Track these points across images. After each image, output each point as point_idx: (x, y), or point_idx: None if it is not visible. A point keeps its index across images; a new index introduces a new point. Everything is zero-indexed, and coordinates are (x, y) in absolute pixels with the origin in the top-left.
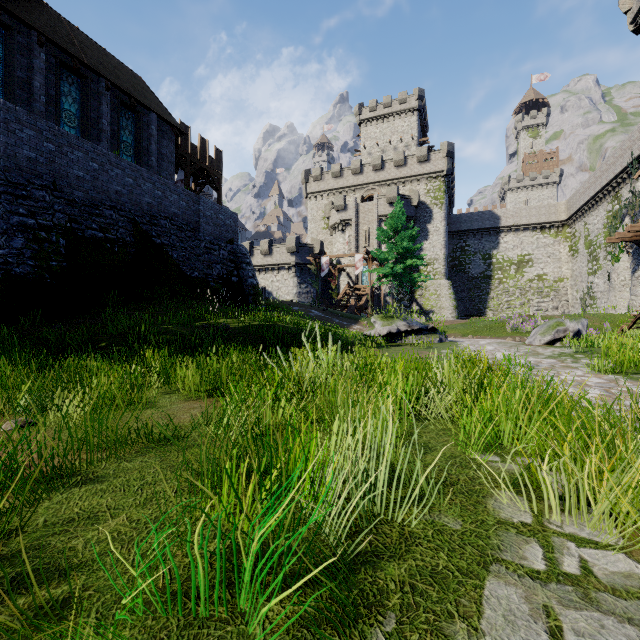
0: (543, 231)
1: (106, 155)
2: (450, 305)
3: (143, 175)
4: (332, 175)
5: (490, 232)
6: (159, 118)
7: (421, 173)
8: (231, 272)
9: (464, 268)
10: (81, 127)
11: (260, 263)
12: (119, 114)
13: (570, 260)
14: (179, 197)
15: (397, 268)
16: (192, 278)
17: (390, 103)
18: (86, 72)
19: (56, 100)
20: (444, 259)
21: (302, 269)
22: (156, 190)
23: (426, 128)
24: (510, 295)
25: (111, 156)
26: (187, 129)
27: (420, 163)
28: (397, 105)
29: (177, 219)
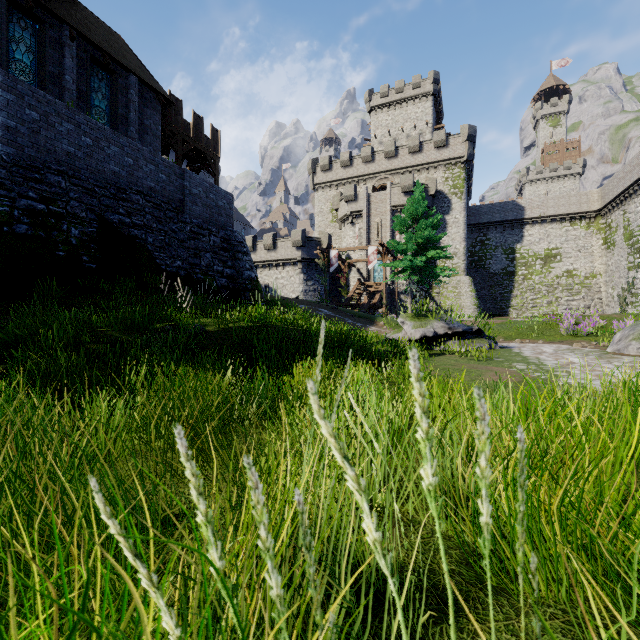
0: (573, 222)
1: (52, 103)
2: (471, 304)
3: (107, 135)
4: (341, 164)
5: (513, 224)
6: (141, 82)
7: (438, 159)
8: (224, 263)
9: (484, 264)
10: (38, 83)
11: (263, 259)
12: (88, 72)
13: (604, 254)
14: (157, 168)
15: (417, 260)
16: (173, 268)
17: (403, 88)
18: (43, 15)
19: (1, 45)
20: (464, 253)
21: (309, 265)
22: (125, 156)
23: (441, 114)
24: (536, 293)
25: (59, 105)
26: (178, 103)
27: (437, 149)
28: (410, 90)
29: (154, 195)
